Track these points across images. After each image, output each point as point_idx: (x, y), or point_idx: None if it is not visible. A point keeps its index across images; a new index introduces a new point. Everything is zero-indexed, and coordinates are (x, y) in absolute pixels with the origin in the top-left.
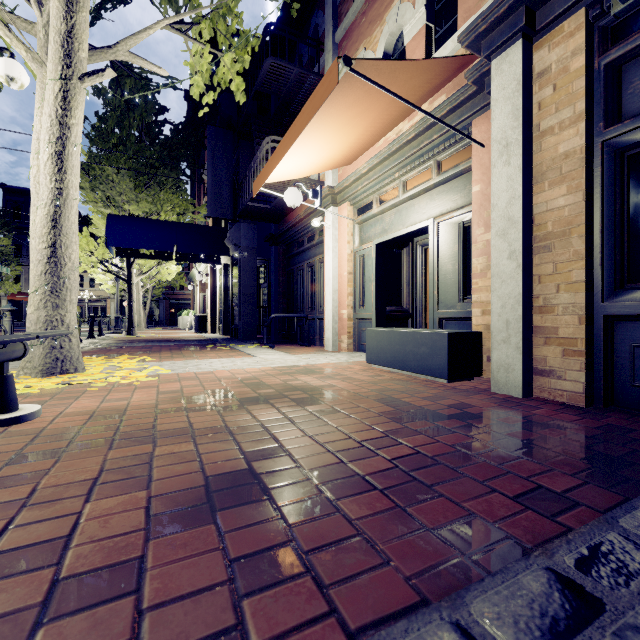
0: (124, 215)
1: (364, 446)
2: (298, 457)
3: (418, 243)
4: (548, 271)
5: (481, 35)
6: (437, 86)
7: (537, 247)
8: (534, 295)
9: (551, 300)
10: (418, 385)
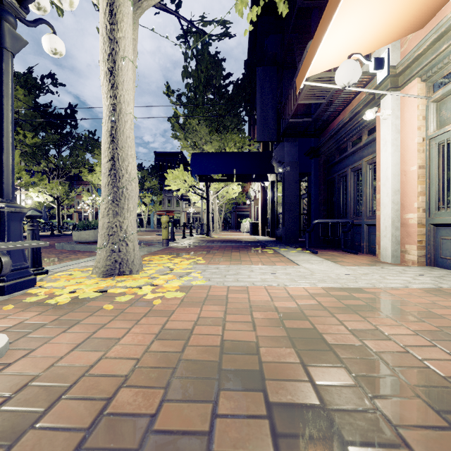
0: (202, 152)
1: None
2: None
3: None
4: None
5: None
6: None
7: None
8: None
9: None
10: None
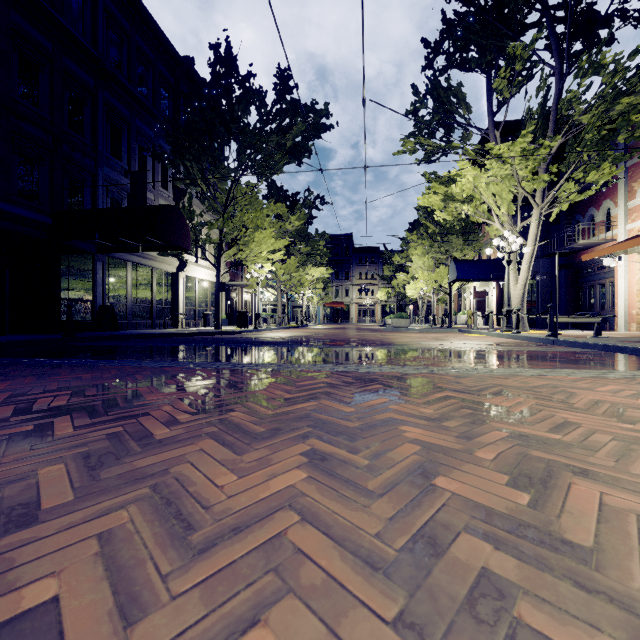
0: (461, 260)
1: None
2: None
3: None
4: None
5: None
6: None
7: None
8: None
9: None
10: None
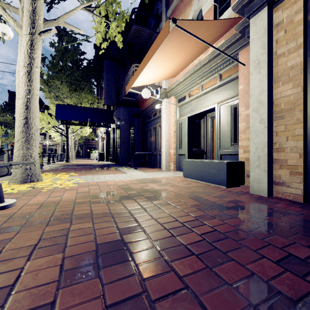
0: (64, 104)
1: (184, 225)
2: (148, 232)
3: (209, 116)
4: (281, 129)
5: (244, 5)
6: (220, 35)
7: (275, 117)
8: (273, 142)
9: (283, 145)
10: (211, 189)
